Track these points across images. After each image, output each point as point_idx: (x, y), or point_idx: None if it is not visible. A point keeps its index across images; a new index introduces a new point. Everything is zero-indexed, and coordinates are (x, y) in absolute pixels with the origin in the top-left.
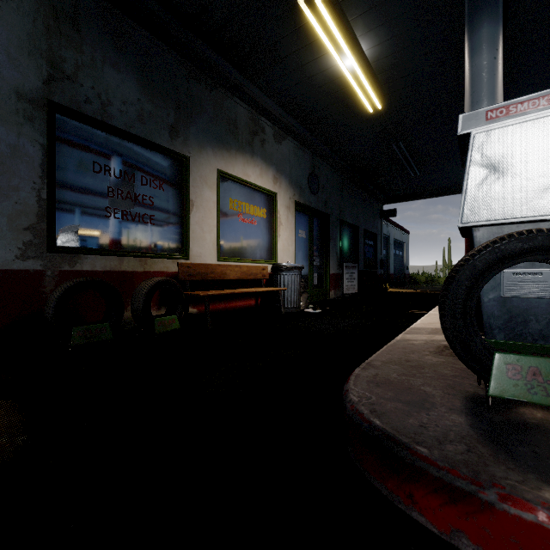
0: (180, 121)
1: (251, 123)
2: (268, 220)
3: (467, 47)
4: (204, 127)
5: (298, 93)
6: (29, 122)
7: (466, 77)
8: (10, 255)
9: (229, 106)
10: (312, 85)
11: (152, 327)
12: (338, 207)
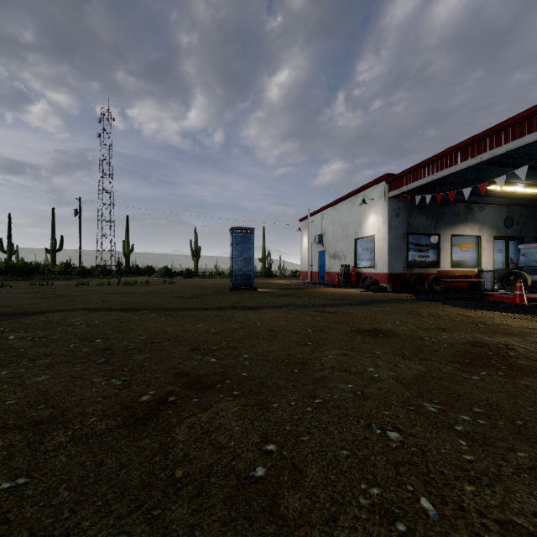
0: (437, 223)
1: (466, 209)
2: (475, 248)
3: None
4: (445, 221)
5: (492, 193)
6: (404, 239)
7: None
8: (402, 270)
9: (455, 208)
10: (499, 191)
11: (433, 289)
12: (533, 230)
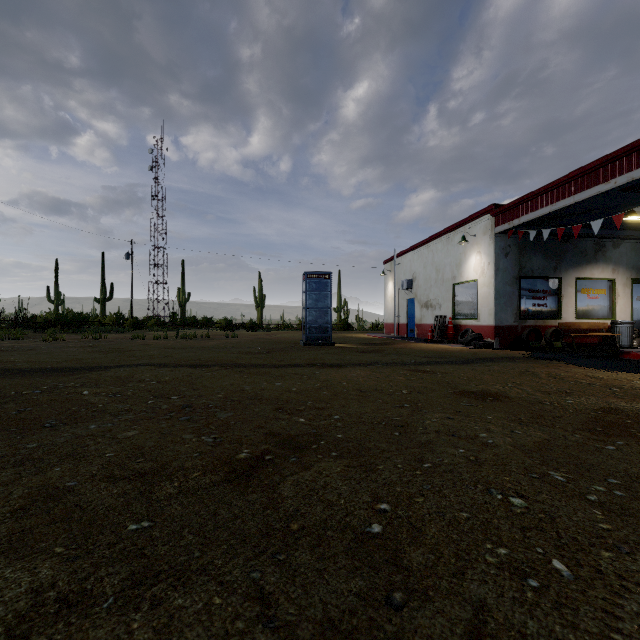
0: (557, 263)
1: (595, 246)
2: (608, 295)
3: None
4: (568, 261)
5: (630, 225)
6: (515, 284)
7: None
8: (512, 321)
9: (581, 244)
10: (639, 222)
11: (552, 345)
12: None
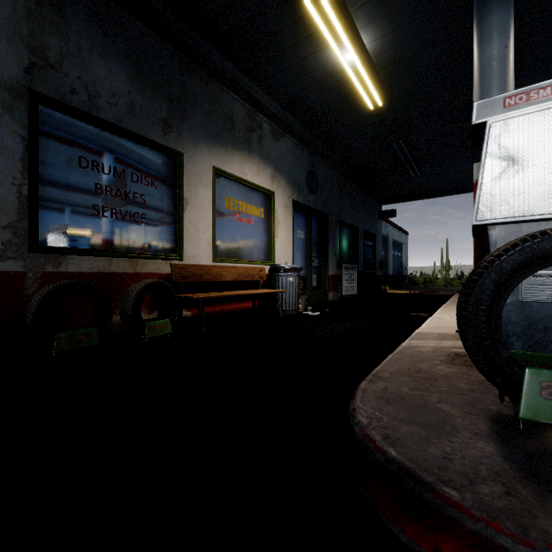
0: (174, 116)
1: (248, 119)
2: (266, 220)
3: (476, 36)
4: (199, 122)
5: (297, 88)
6: (8, 112)
7: (474, 68)
8: None
9: (225, 101)
10: (311, 80)
11: (142, 332)
12: (337, 207)
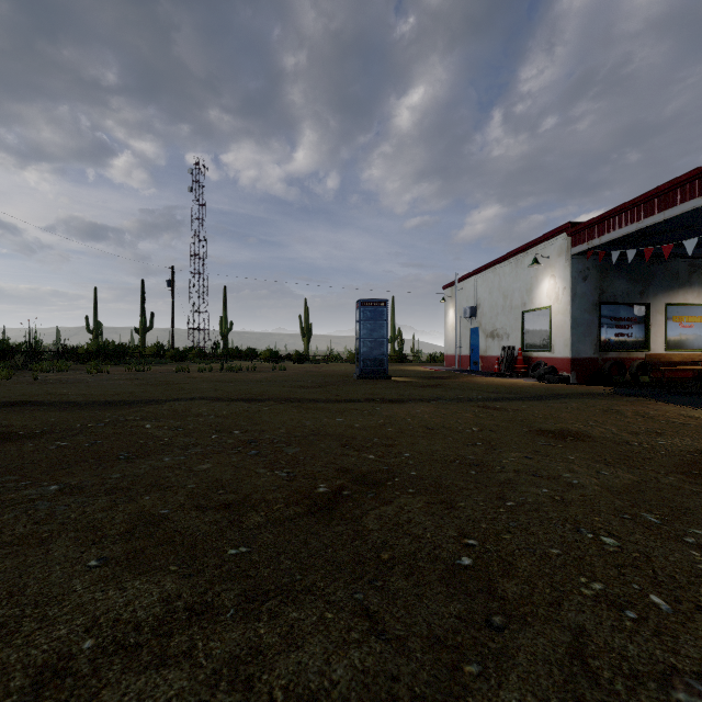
0: (644, 288)
1: (689, 267)
2: None
3: None
4: (657, 285)
5: None
6: (595, 311)
7: None
8: (591, 353)
9: (672, 266)
10: None
11: (638, 380)
12: None
